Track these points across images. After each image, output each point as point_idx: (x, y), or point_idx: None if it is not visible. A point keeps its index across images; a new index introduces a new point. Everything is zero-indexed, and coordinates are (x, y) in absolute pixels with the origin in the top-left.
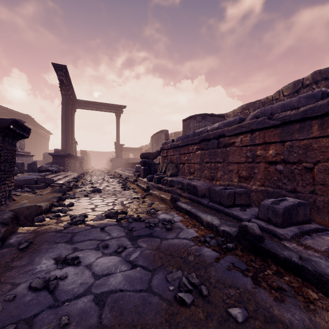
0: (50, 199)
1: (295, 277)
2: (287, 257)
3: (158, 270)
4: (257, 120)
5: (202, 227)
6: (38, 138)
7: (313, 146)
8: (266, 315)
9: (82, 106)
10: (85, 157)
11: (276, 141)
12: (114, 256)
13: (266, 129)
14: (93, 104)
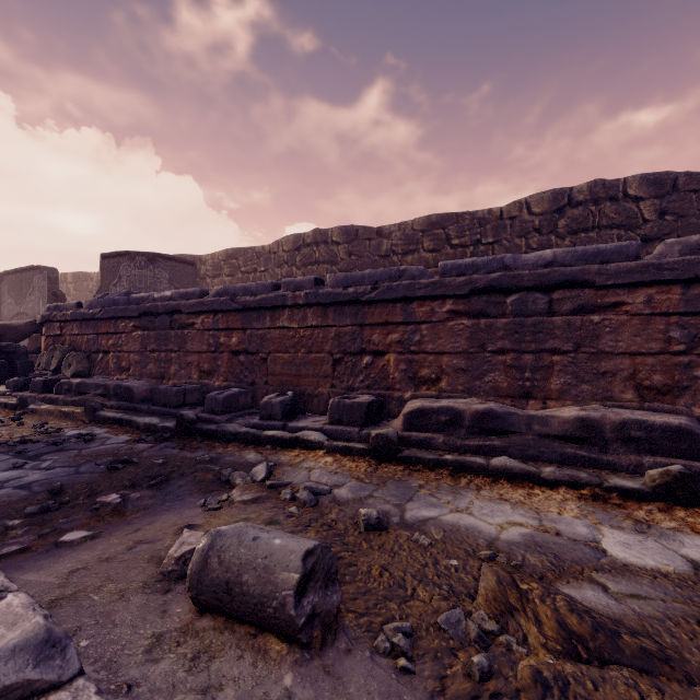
0: None
1: (212, 440)
2: (209, 429)
3: (84, 464)
4: (220, 299)
5: (139, 431)
6: None
7: (267, 337)
8: (181, 458)
9: None
10: None
11: (239, 328)
12: (14, 470)
13: (229, 312)
14: None
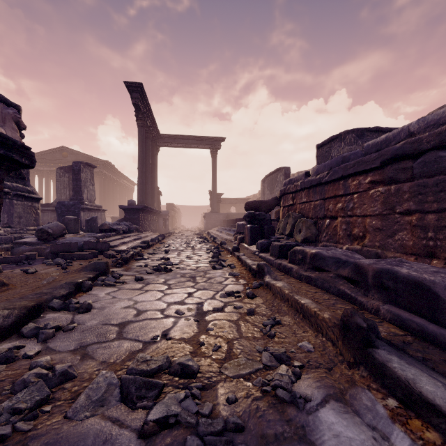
0: (54, 289)
1: None
2: None
3: None
4: None
5: None
6: (120, 189)
7: None
8: None
9: (167, 143)
10: (173, 212)
11: None
12: None
13: None
14: (180, 139)
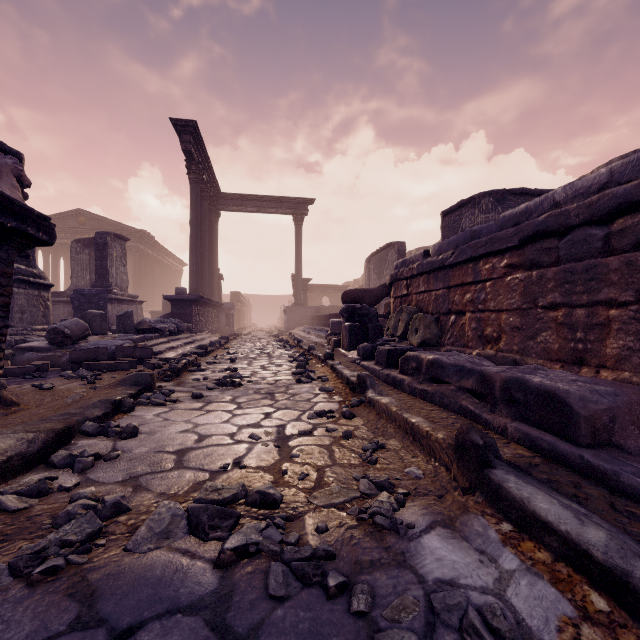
0: (85, 409)
1: None
2: None
3: None
4: None
5: None
6: (163, 272)
7: None
8: None
9: (231, 206)
10: (239, 305)
11: None
12: None
13: None
14: (251, 200)
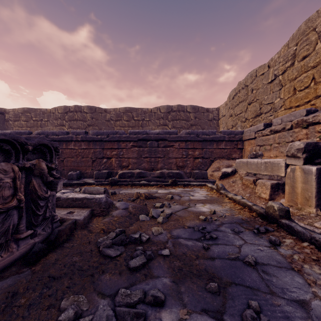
0: None
1: None
2: None
3: None
4: (40, 136)
5: None
6: None
7: (64, 152)
8: None
9: None
10: None
11: None
12: None
13: None
14: None
